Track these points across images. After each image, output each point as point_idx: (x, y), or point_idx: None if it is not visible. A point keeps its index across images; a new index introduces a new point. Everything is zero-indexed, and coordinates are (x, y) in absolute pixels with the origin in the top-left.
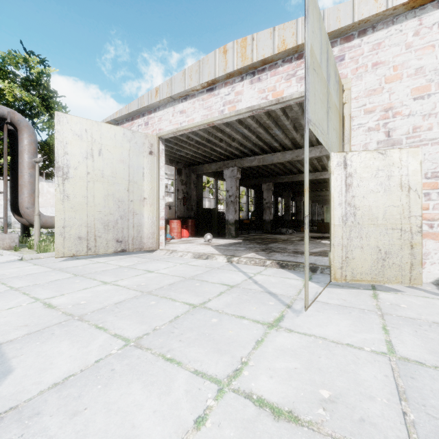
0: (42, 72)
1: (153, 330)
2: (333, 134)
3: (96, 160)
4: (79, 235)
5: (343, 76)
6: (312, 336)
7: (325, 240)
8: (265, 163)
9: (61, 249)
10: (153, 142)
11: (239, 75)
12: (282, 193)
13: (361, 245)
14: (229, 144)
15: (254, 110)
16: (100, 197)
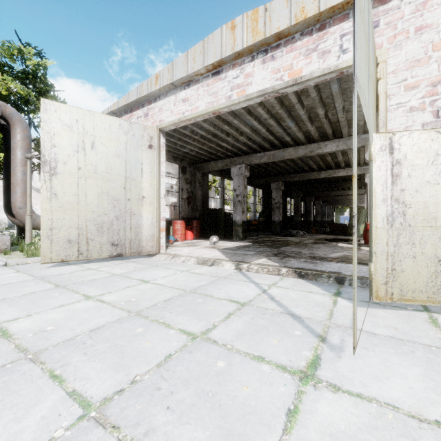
0: (39, 64)
1: (131, 384)
2: (371, 111)
3: (88, 154)
4: (68, 238)
5: (377, 46)
6: (373, 401)
7: (341, 243)
8: (275, 160)
9: (48, 253)
10: (153, 134)
11: (249, 54)
12: (291, 193)
13: (413, 253)
14: (236, 139)
15: (267, 94)
16: (93, 195)
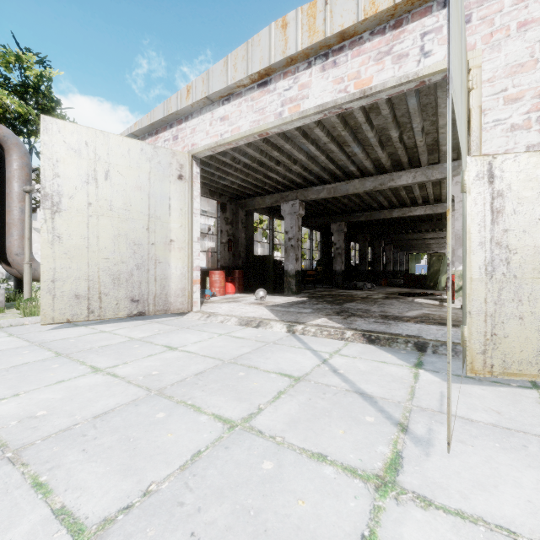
0: (41, 75)
1: (143, 497)
2: (463, 129)
3: (101, 186)
4: (76, 292)
5: (468, 47)
6: (479, 523)
7: (419, 298)
8: (337, 194)
9: (49, 312)
10: (183, 162)
11: (305, 59)
12: (355, 237)
13: (519, 313)
14: (289, 168)
15: (327, 110)
16: (107, 238)
